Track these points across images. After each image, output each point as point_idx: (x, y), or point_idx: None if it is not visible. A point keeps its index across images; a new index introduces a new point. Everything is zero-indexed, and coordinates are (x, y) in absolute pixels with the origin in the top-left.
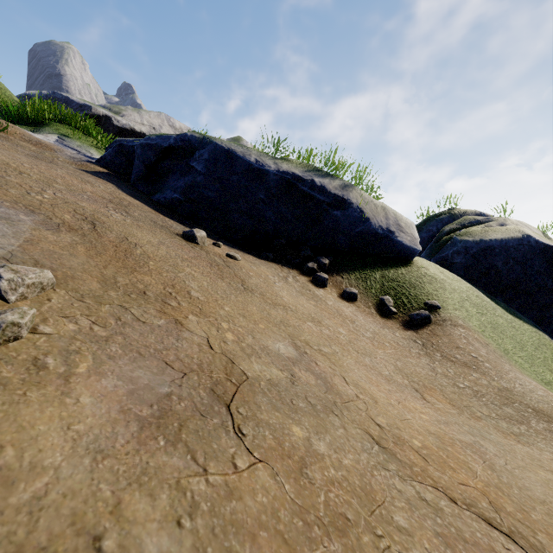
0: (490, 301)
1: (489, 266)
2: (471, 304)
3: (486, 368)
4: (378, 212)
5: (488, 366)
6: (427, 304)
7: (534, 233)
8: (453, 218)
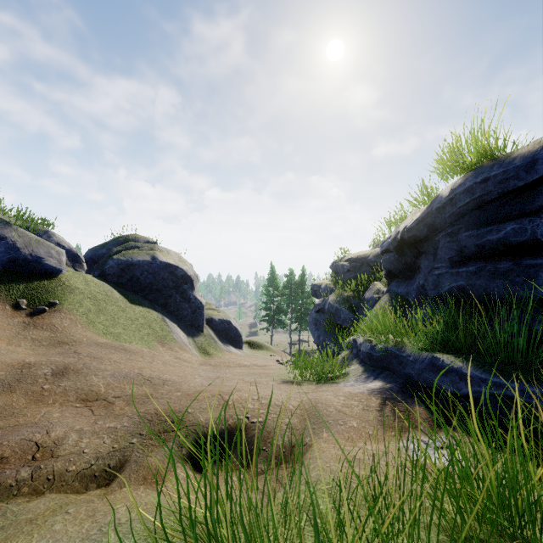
0: (119, 296)
1: (132, 275)
2: (91, 300)
3: (57, 330)
4: (32, 243)
5: (60, 329)
6: (50, 302)
7: (165, 256)
8: (127, 241)
